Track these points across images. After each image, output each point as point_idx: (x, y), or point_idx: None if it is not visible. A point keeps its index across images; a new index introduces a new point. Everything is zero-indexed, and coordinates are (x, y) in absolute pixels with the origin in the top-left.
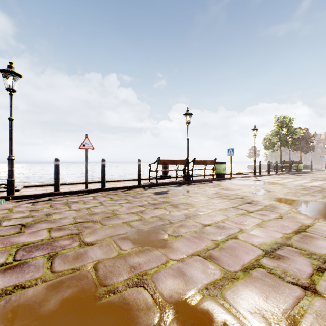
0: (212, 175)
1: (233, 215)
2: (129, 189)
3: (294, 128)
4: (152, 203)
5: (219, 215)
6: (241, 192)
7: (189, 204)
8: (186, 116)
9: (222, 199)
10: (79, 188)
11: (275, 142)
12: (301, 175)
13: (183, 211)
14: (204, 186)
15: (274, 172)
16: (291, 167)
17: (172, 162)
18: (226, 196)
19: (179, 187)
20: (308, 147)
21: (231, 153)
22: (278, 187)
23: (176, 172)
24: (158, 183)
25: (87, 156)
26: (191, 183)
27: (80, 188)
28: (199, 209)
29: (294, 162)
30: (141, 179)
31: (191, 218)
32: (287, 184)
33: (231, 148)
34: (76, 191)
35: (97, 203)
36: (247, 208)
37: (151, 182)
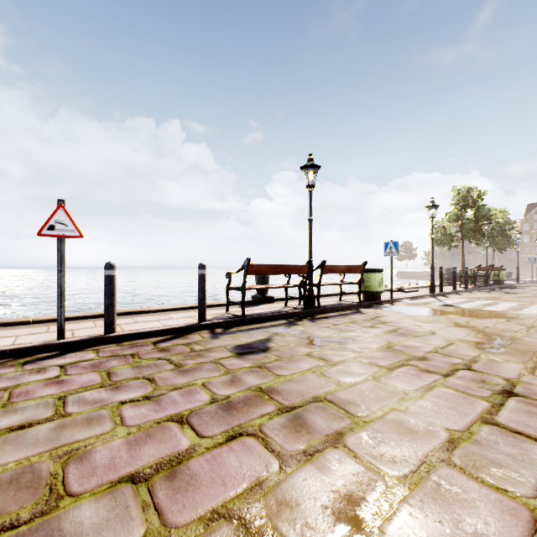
0: (358, 295)
1: (532, 485)
2: (175, 334)
3: (487, 208)
4: (222, 400)
5: (483, 492)
6: (448, 344)
7: (338, 401)
8: (306, 171)
9: (420, 374)
10: (48, 335)
11: (454, 234)
12: (513, 292)
13: (329, 453)
14: (349, 324)
15: (461, 287)
16: (488, 278)
17: (278, 270)
18: (423, 360)
19: (294, 326)
20: (506, 243)
21: (392, 251)
22: (513, 326)
23: (285, 291)
24: (247, 317)
25: (64, 254)
26: (317, 315)
27: (47, 337)
28: (384, 439)
29: (493, 268)
30: (212, 305)
31: (383, 533)
32: (519, 316)
33: (392, 241)
34: (26, 349)
35: (47, 404)
36: (534, 424)
37: (230, 313)
